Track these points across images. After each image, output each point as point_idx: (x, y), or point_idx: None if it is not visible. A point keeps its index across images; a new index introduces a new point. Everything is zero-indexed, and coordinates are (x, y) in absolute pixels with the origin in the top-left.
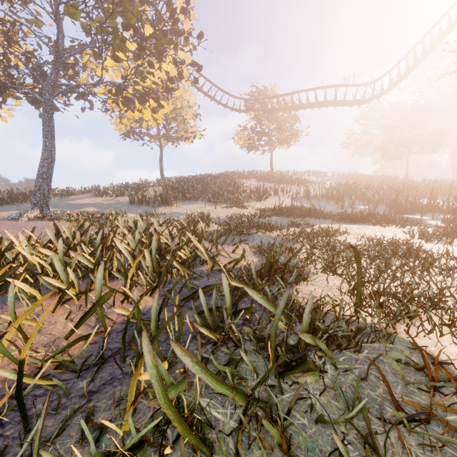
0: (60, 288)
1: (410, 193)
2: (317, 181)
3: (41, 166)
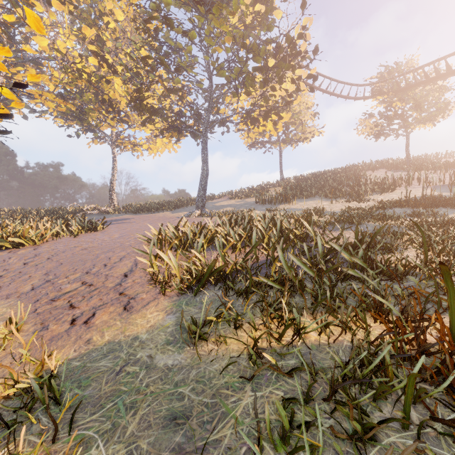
0: (233, 244)
1: None
2: None
3: (201, 181)
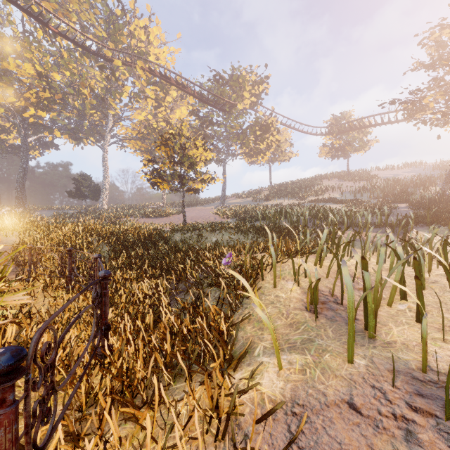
0: (241, 213)
1: (406, 186)
2: (394, 175)
3: (222, 189)
